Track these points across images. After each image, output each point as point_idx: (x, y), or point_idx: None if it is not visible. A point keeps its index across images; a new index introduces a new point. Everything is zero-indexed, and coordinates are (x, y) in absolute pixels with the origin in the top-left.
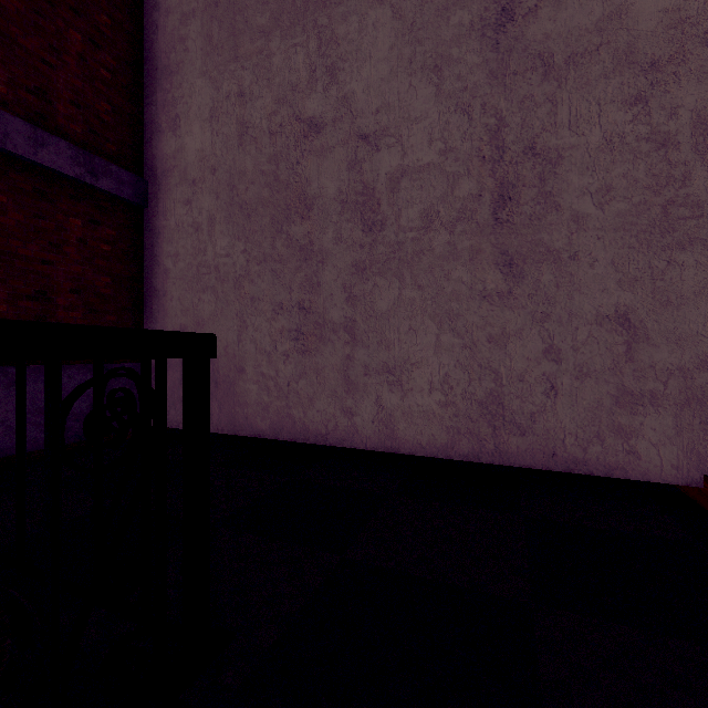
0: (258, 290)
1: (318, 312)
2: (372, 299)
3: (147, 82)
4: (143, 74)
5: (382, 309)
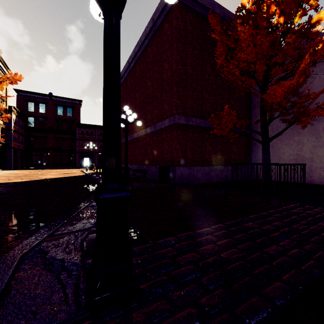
0: (284, 151)
1: (302, 155)
2: (317, 153)
3: (252, 107)
4: (251, 106)
5: (320, 155)
